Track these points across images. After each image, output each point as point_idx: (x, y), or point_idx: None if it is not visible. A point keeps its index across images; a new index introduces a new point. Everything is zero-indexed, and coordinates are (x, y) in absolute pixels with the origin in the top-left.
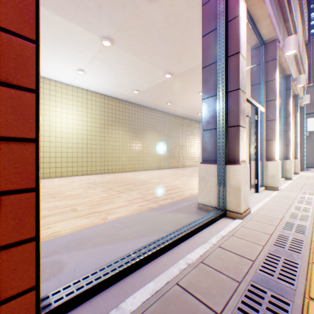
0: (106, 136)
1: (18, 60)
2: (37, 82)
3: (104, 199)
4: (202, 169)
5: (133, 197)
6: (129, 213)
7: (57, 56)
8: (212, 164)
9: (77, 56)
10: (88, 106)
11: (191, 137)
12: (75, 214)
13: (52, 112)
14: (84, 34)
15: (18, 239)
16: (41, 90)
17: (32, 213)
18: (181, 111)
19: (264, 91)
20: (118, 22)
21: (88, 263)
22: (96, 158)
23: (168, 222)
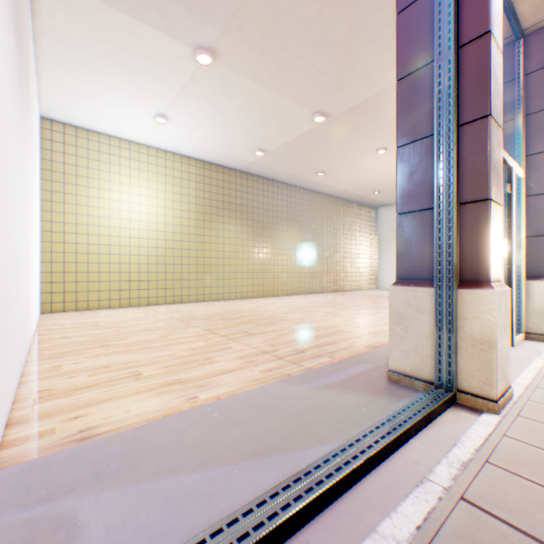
0: (207, 235)
1: None
2: None
3: (196, 353)
4: (397, 297)
5: (252, 350)
6: (243, 388)
7: (119, 90)
8: (420, 287)
9: (153, 88)
10: (175, 182)
11: (360, 236)
12: (135, 384)
13: (113, 193)
14: (162, 44)
15: None
16: (95, 154)
17: None
18: (342, 187)
19: (522, 135)
20: (224, 14)
21: (134, 530)
22: (189, 274)
23: (324, 414)
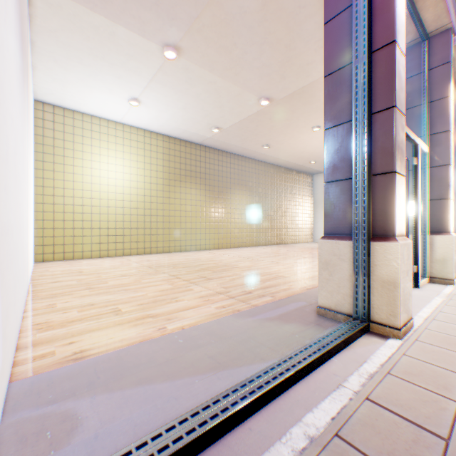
0: (172, 197)
1: None
2: None
3: (164, 293)
4: (324, 248)
5: (210, 291)
6: (202, 320)
7: (100, 79)
8: (342, 240)
9: (128, 77)
10: (146, 154)
11: (299, 198)
12: (116, 318)
13: (94, 162)
14: (136, 42)
15: None
16: (79, 131)
17: None
18: (283, 158)
19: (427, 118)
20: (187, 19)
21: (121, 421)
22: (157, 230)
23: (266, 340)
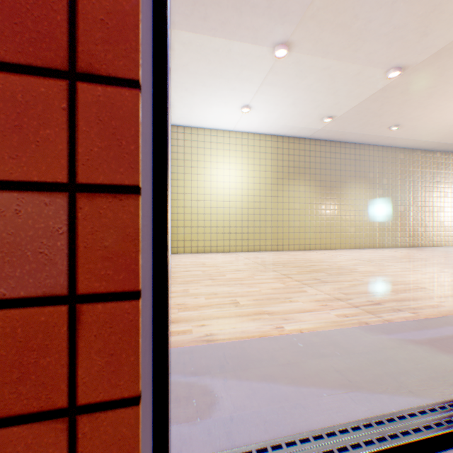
0: (278, 196)
1: (108, 24)
2: (164, 94)
3: (275, 292)
4: None
5: (324, 295)
6: (319, 326)
7: (216, 96)
8: None
9: (239, 88)
10: (253, 156)
11: (443, 187)
12: (234, 309)
13: (211, 170)
14: (247, 52)
15: (108, 395)
16: (200, 144)
17: (132, 345)
18: (418, 138)
19: None
20: (297, 10)
21: (250, 412)
22: (264, 228)
23: (410, 367)
